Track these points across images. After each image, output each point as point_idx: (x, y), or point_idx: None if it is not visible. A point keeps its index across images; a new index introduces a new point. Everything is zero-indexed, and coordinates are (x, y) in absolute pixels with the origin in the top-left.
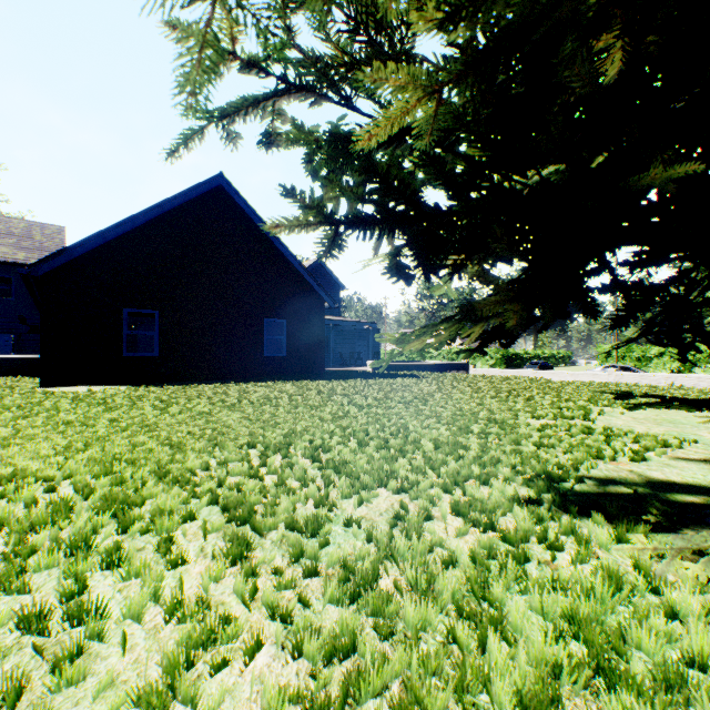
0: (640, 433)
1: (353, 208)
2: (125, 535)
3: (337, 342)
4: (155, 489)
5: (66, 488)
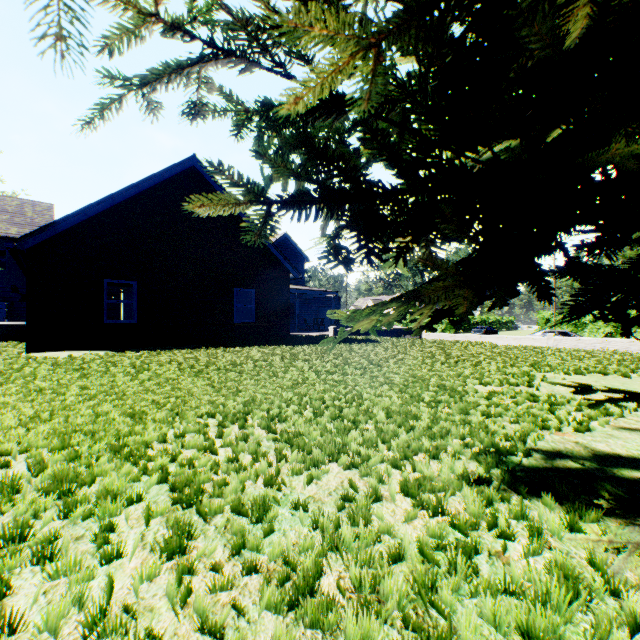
0: (583, 401)
1: (301, 186)
2: (67, 520)
3: (302, 309)
4: (107, 466)
5: (21, 463)
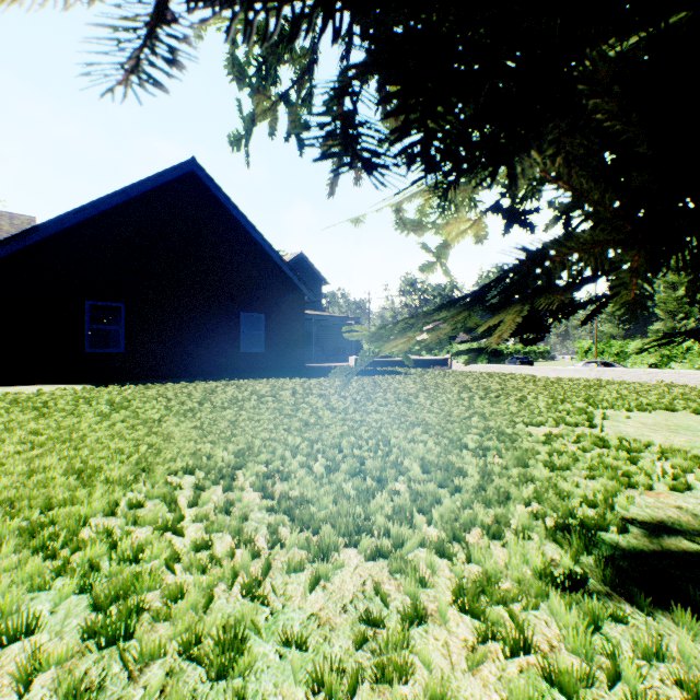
0: (666, 447)
1: (296, 119)
2: None
3: (320, 337)
4: (5, 562)
5: None
